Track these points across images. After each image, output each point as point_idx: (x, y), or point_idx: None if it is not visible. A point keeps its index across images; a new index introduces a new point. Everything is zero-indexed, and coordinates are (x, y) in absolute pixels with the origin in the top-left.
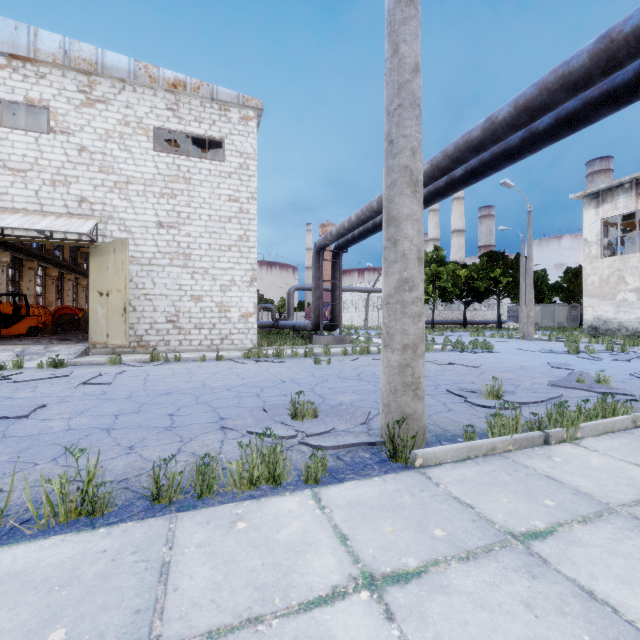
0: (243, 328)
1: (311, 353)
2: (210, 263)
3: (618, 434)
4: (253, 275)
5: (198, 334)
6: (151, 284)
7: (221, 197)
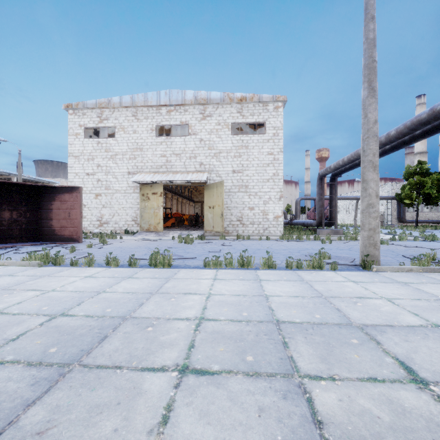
0: (275, 224)
1: (318, 238)
2: (258, 189)
3: None
4: (281, 194)
5: (252, 227)
6: (230, 202)
7: (263, 153)
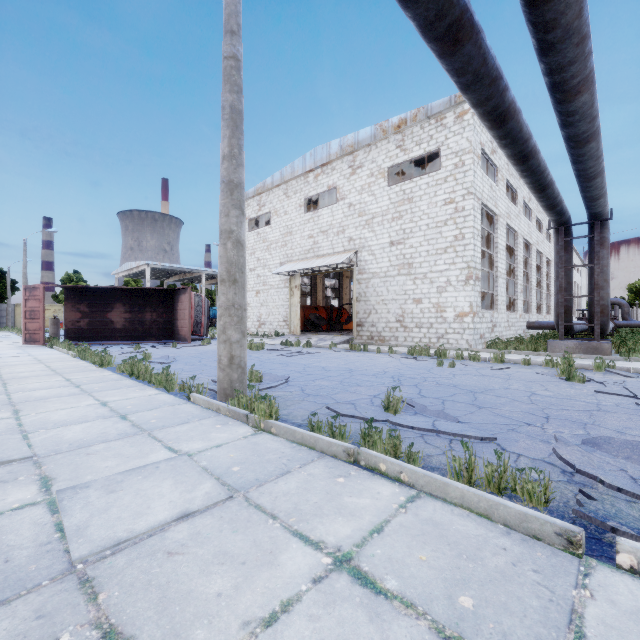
0: (458, 328)
1: (476, 357)
2: (428, 268)
3: (308, 450)
4: (468, 273)
5: (418, 332)
6: (386, 292)
7: (437, 204)
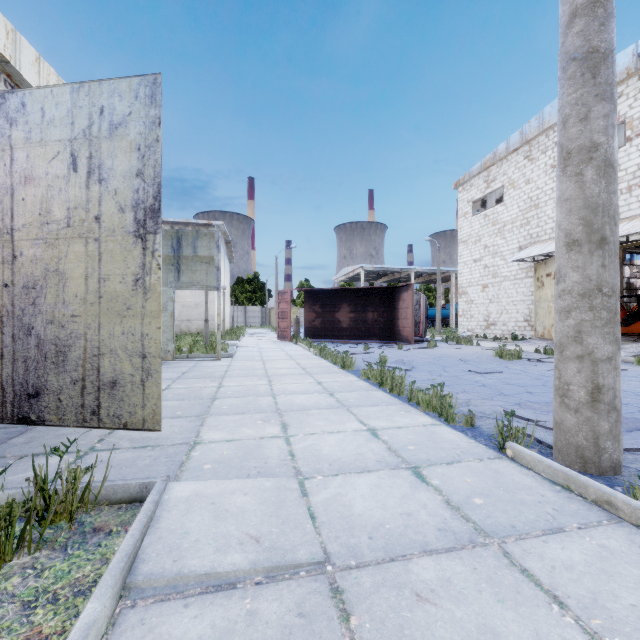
0: None
1: None
2: None
3: None
4: None
5: None
6: None
7: None
